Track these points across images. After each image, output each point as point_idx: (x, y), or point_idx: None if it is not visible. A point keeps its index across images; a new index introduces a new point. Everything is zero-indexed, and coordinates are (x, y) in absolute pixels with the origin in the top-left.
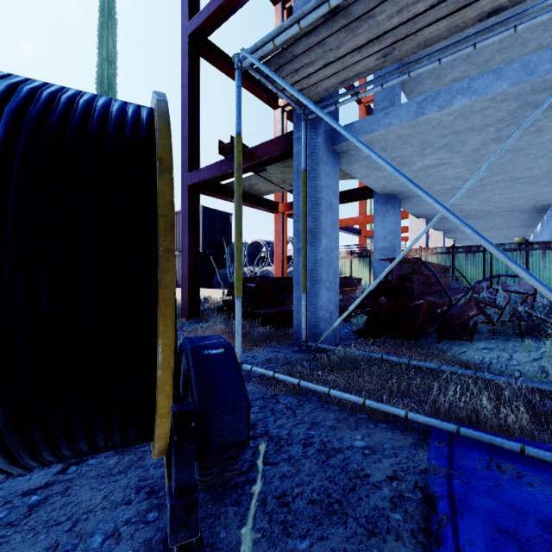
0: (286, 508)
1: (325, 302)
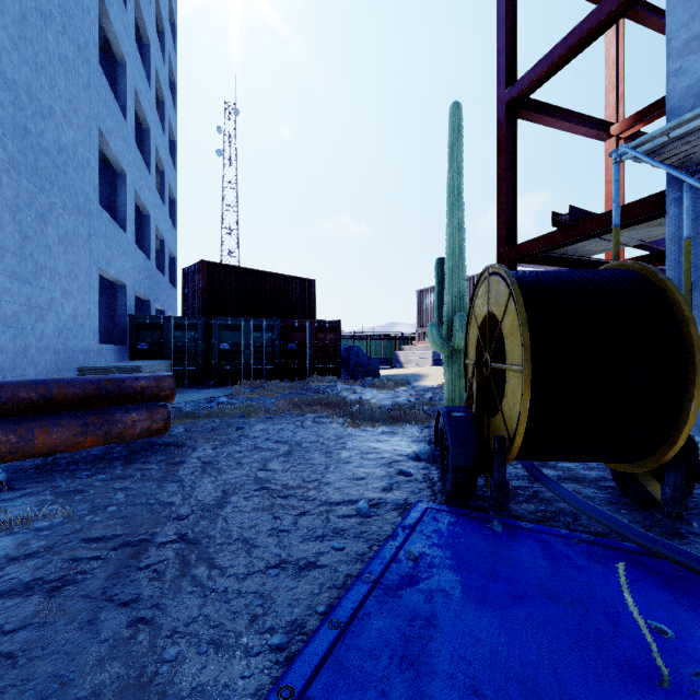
0: None
1: None
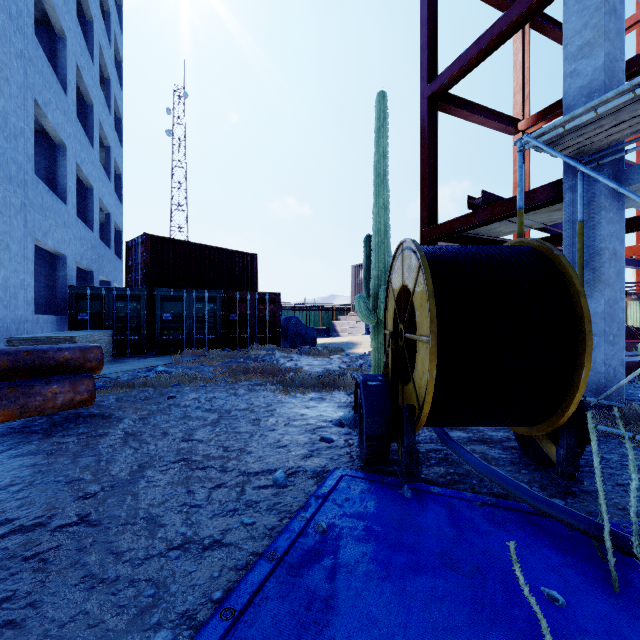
0: (623, 486)
1: (607, 357)
